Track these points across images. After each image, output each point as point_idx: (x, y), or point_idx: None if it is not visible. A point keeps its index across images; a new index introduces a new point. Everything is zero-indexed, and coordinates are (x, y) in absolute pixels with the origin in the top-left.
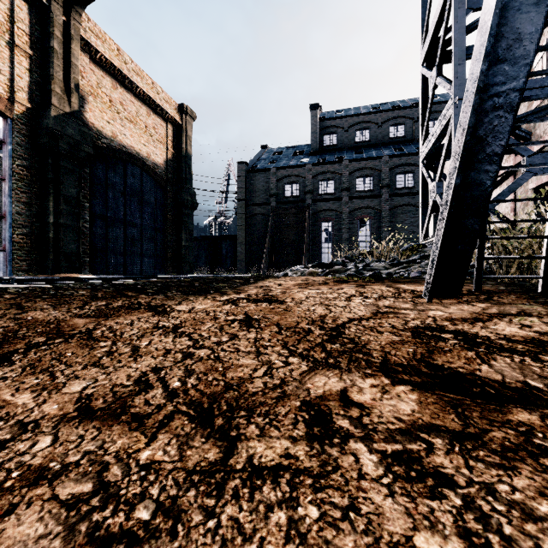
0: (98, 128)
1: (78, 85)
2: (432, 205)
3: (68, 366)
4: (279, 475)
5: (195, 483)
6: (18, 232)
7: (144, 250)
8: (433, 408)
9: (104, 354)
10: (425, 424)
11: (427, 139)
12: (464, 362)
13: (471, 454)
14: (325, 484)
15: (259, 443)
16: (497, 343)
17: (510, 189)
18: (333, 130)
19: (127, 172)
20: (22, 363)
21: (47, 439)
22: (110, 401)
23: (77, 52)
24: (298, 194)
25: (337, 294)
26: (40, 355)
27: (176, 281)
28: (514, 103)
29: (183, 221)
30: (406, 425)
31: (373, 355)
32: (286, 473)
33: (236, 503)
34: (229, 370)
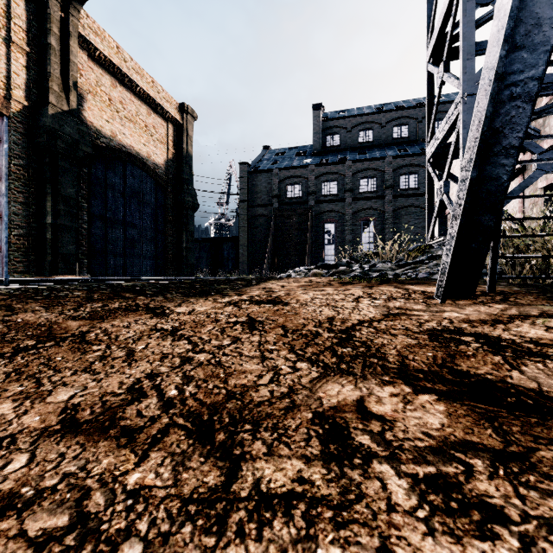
0: (97, 127)
1: (76, 83)
2: (439, 205)
3: (56, 371)
4: (292, 506)
5: (192, 515)
6: (15, 233)
7: (144, 252)
8: (465, 421)
9: (97, 358)
10: (458, 441)
11: (434, 138)
12: (491, 368)
13: (519, 479)
14: (349, 517)
15: (266, 463)
16: (524, 347)
17: (521, 188)
18: (336, 130)
19: (126, 172)
20: (7, 368)
21: (22, 458)
22: (98, 412)
23: (75, 49)
24: (300, 195)
25: (344, 296)
26: (28, 360)
27: (176, 282)
28: (532, 92)
29: (184, 222)
30: (436, 443)
31: (389, 360)
32: (300, 502)
33: (241, 542)
34: (232, 376)
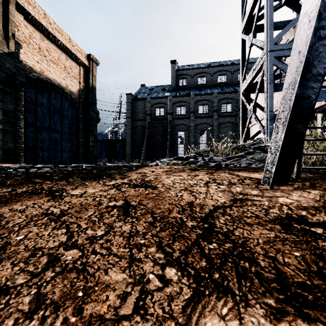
0: (30, 65)
1: (14, 34)
2: (249, 121)
3: None
4: None
5: None
6: None
7: (63, 148)
8: None
9: None
10: None
11: (246, 79)
12: None
13: None
14: None
15: None
16: None
17: None
18: (184, 76)
19: (51, 96)
20: None
21: None
22: None
23: (13, 12)
24: (163, 114)
25: (196, 181)
26: None
27: (80, 169)
28: None
29: (90, 129)
30: None
31: (261, 265)
32: None
33: None
34: (91, 297)
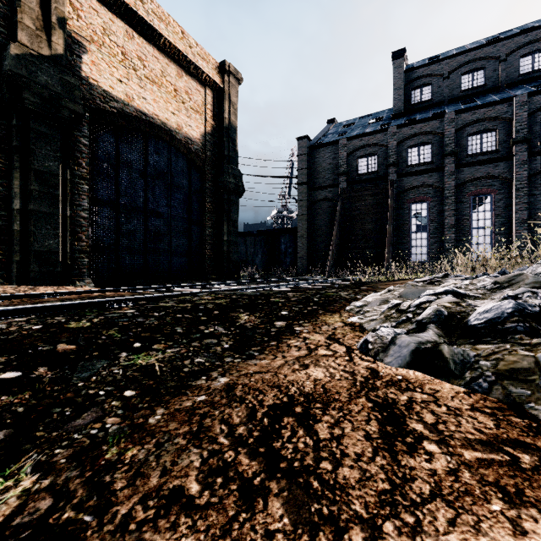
0: (105, 87)
1: (63, 19)
2: None
3: None
4: None
5: None
6: None
7: (173, 247)
8: None
9: None
10: None
11: None
12: None
13: None
14: None
15: None
16: None
17: None
18: (426, 81)
19: (148, 147)
20: None
21: None
22: None
23: None
24: (376, 169)
25: None
26: None
27: (5, 338)
28: None
29: (225, 209)
30: None
31: None
32: None
33: None
34: None
